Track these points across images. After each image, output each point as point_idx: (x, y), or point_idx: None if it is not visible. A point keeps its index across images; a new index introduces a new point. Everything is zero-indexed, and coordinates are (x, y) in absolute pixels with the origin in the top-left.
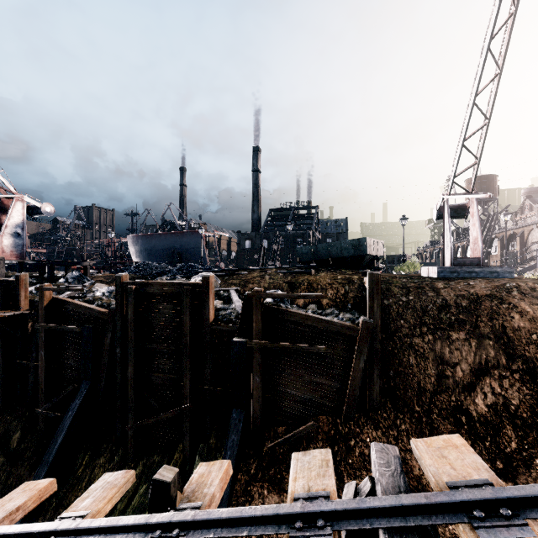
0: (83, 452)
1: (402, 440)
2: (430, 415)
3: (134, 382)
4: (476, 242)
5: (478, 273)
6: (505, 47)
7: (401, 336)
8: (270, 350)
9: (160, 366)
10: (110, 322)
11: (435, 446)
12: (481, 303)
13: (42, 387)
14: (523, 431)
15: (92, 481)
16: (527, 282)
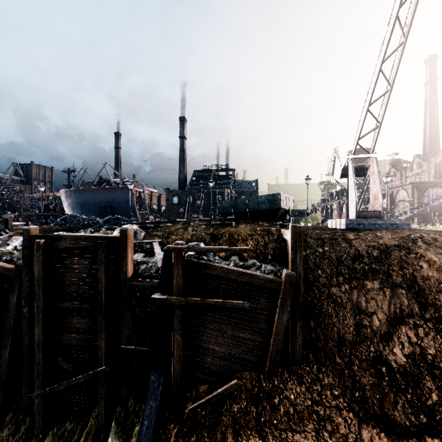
0: None
1: (326, 395)
2: (352, 367)
3: (42, 345)
4: (376, 197)
5: (381, 225)
6: (412, 15)
7: (319, 286)
8: (192, 305)
9: (73, 325)
10: (16, 279)
11: None
12: (390, 254)
13: None
14: (441, 381)
15: None
16: (429, 234)
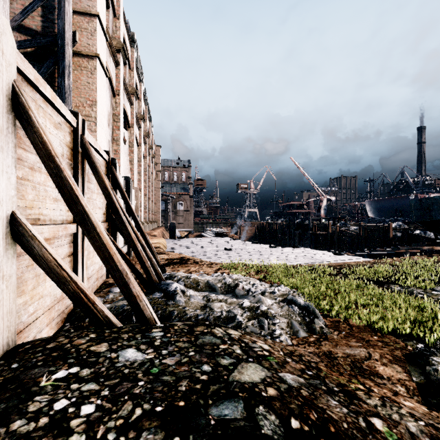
0: None
1: None
2: None
3: None
4: None
5: None
6: None
7: None
8: None
9: None
10: (357, 237)
11: None
12: None
13: None
14: None
15: None
16: None
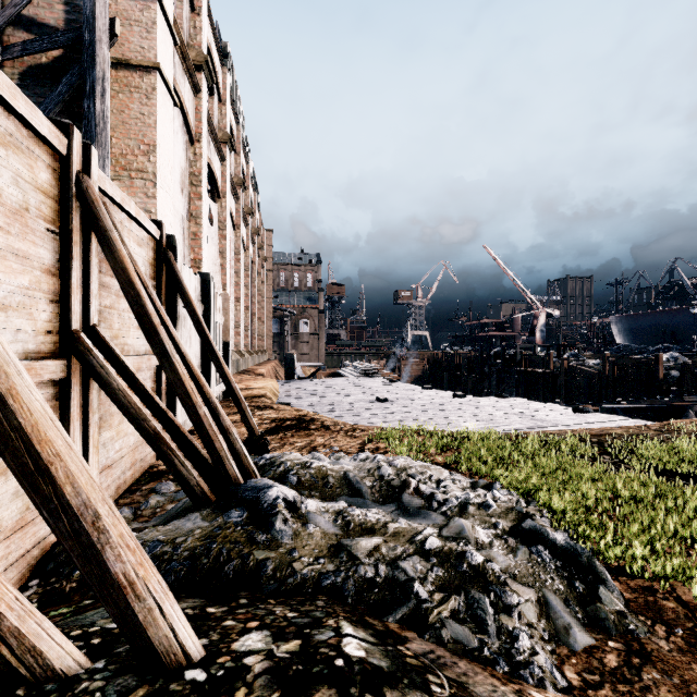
0: None
1: None
2: None
3: None
4: None
5: None
6: None
7: None
8: None
9: None
10: (599, 378)
11: None
12: None
13: None
14: None
15: None
16: None
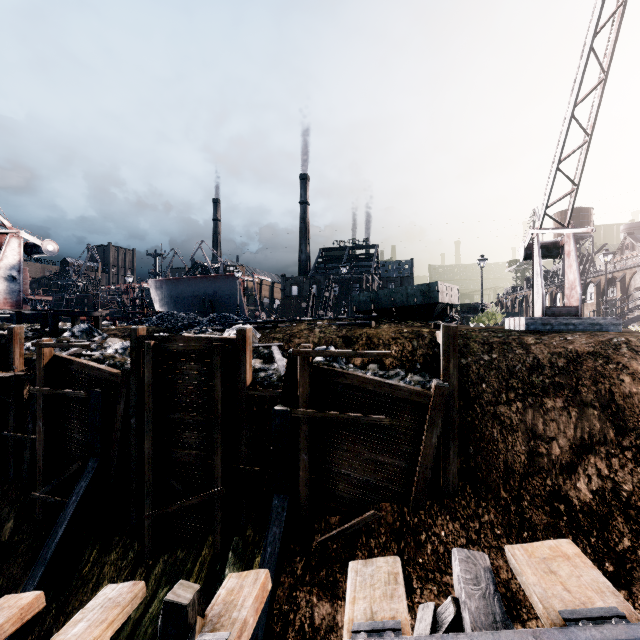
0: (90, 546)
1: (485, 535)
2: (520, 503)
3: (152, 460)
4: (573, 287)
5: (577, 326)
6: (612, 45)
7: (483, 404)
8: (320, 420)
9: (184, 440)
10: (124, 386)
11: (538, 556)
12: (582, 363)
13: (40, 466)
14: (638, 524)
15: (100, 582)
16: (639, 337)
